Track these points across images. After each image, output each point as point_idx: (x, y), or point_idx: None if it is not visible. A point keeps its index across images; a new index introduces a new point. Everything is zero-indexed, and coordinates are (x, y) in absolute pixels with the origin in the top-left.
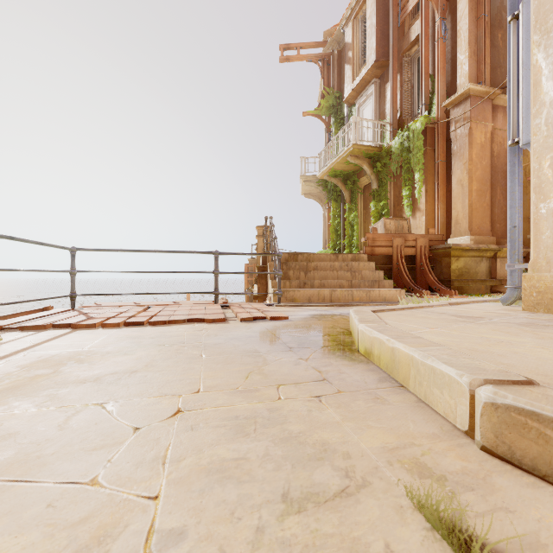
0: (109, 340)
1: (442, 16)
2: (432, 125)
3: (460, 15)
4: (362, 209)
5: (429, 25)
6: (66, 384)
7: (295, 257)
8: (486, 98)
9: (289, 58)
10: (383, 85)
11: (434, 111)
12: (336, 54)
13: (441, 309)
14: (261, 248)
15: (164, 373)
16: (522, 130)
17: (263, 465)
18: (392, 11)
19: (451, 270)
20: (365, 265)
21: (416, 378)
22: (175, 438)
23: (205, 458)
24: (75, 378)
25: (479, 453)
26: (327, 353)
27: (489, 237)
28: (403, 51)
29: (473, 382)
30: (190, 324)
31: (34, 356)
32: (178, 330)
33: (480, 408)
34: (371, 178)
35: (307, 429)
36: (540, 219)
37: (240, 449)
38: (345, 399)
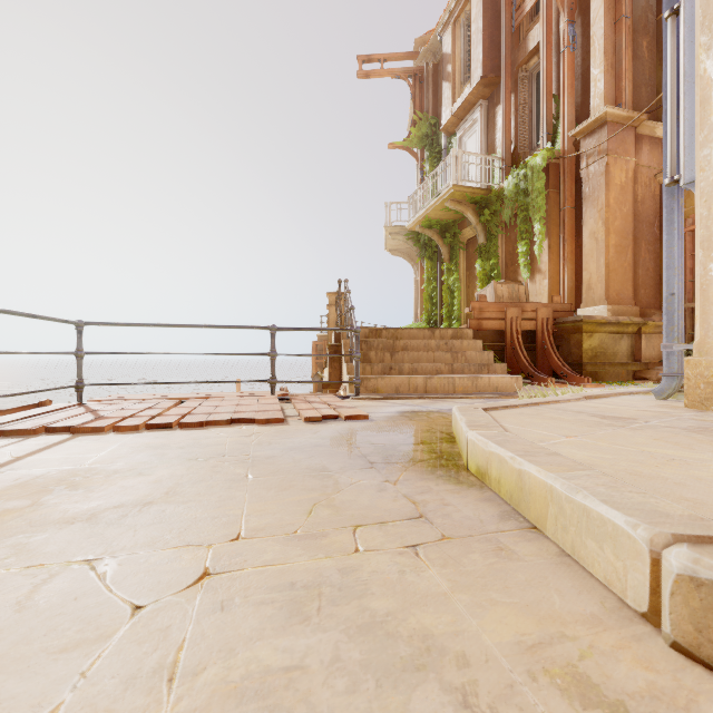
0: (120, 451)
1: (570, 19)
2: (556, 161)
3: (593, 16)
4: (465, 270)
5: (552, 30)
6: (46, 525)
7: (377, 334)
8: (627, 124)
9: (370, 73)
10: (492, 109)
11: (559, 143)
12: (431, 68)
13: (576, 406)
14: (333, 321)
15: (191, 506)
16: (684, 165)
17: (331, 681)
18: (504, 12)
19: (582, 349)
20: (470, 344)
21: (558, 519)
22: (195, 626)
23: (237, 667)
24: (60, 516)
25: (670, 653)
26: (423, 472)
27: (631, 306)
28: (519, 64)
29: (657, 539)
30: (236, 426)
31: (9, 478)
32: (218, 435)
33: (670, 582)
34: (476, 229)
35: (398, 608)
36: (710, 285)
37: (295, 649)
38: (453, 551)
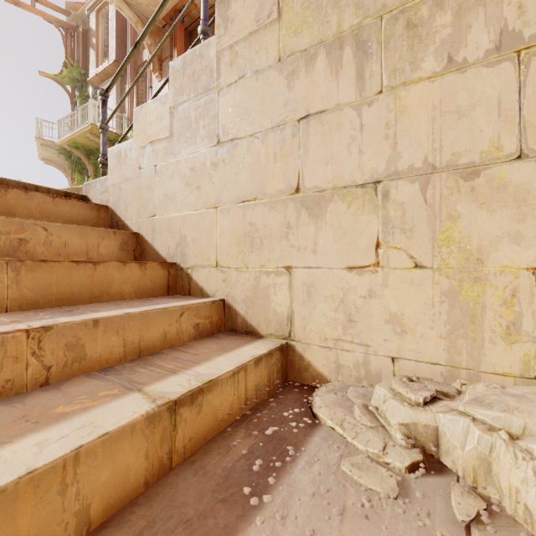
0: None
1: None
2: None
3: None
4: None
5: None
6: None
7: None
8: None
9: (20, 3)
10: (124, 84)
11: None
12: (81, 31)
13: None
14: None
15: None
16: None
17: None
18: (129, 28)
19: None
20: None
21: None
22: None
23: None
24: None
25: None
26: None
27: None
28: (139, 65)
29: None
30: None
31: None
32: None
33: None
34: None
35: None
36: None
37: None
38: None
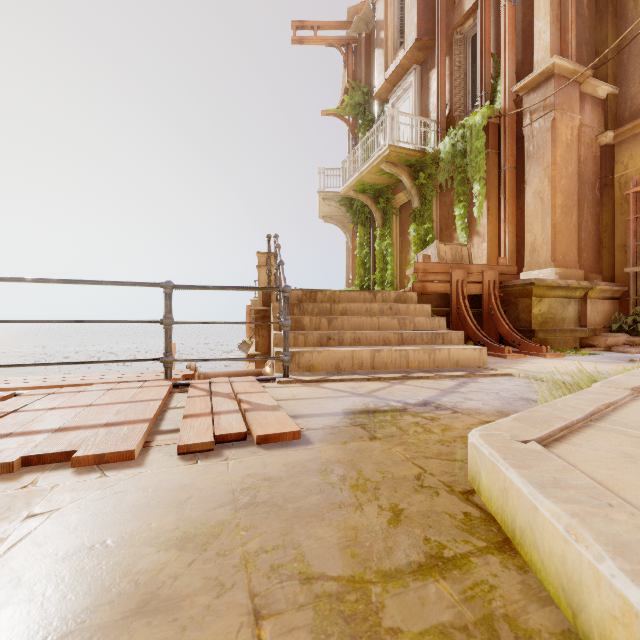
0: None
1: None
2: (495, 120)
3: None
4: (398, 235)
5: None
6: None
7: (312, 296)
8: (580, 73)
9: (304, 39)
10: (426, 74)
11: (499, 101)
12: (364, 37)
13: None
14: (264, 283)
15: None
16: None
17: None
18: None
19: (532, 315)
20: (417, 308)
21: None
22: None
23: None
24: None
25: None
26: None
27: (577, 270)
28: (454, 26)
29: None
30: (21, 477)
31: None
32: None
33: None
34: (411, 193)
35: None
36: None
37: None
38: None
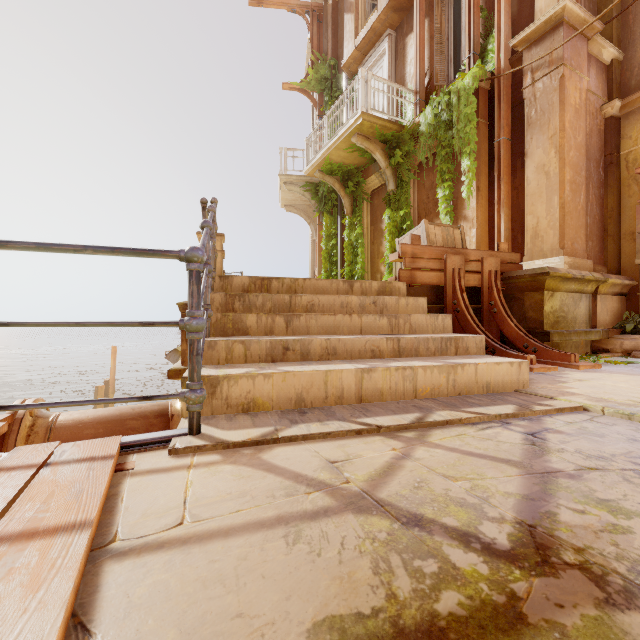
0: None
1: None
2: (486, 86)
3: None
4: (369, 224)
5: None
6: None
7: (264, 285)
8: (602, 13)
9: (263, 0)
10: (401, 40)
11: (491, 62)
12: (330, 4)
13: None
14: None
15: None
16: None
17: None
18: None
19: (544, 313)
20: (410, 303)
21: None
22: None
23: None
24: None
25: None
26: None
27: (586, 260)
28: None
29: None
30: None
31: None
32: None
33: None
34: (385, 174)
35: None
36: None
37: None
38: None
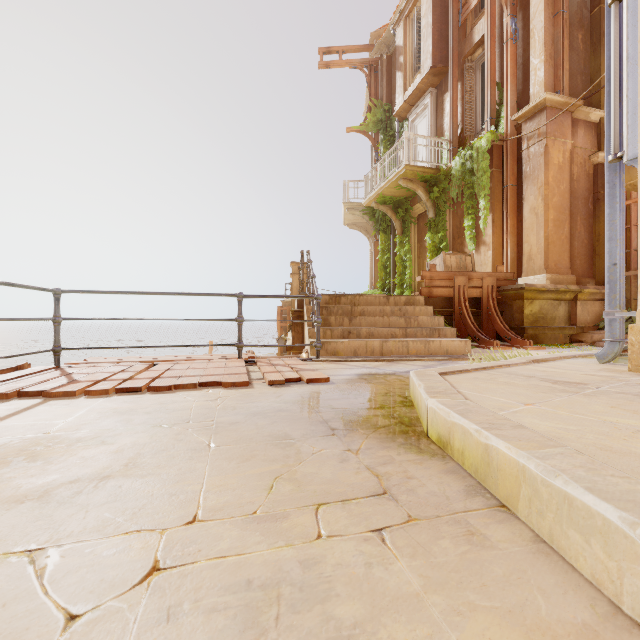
0: (87, 416)
1: (512, 13)
2: (500, 143)
3: (533, 11)
4: (416, 242)
5: (495, 24)
6: None
7: (337, 300)
8: (565, 109)
9: (330, 63)
10: (440, 96)
11: (502, 126)
12: (385, 59)
13: (526, 370)
14: (296, 288)
15: (149, 481)
16: (627, 142)
17: None
18: (452, 8)
19: (524, 315)
20: (422, 310)
21: (533, 502)
22: None
23: None
24: (11, 493)
25: None
26: (384, 440)
27: (568, 275)
28: (465, 55)
29: None
30: (203, 389)
31: None
32: (185, 400)
33: None
34: (426, 205)
35: (366, 616)
36: None
37: None
38: (421, 536)
